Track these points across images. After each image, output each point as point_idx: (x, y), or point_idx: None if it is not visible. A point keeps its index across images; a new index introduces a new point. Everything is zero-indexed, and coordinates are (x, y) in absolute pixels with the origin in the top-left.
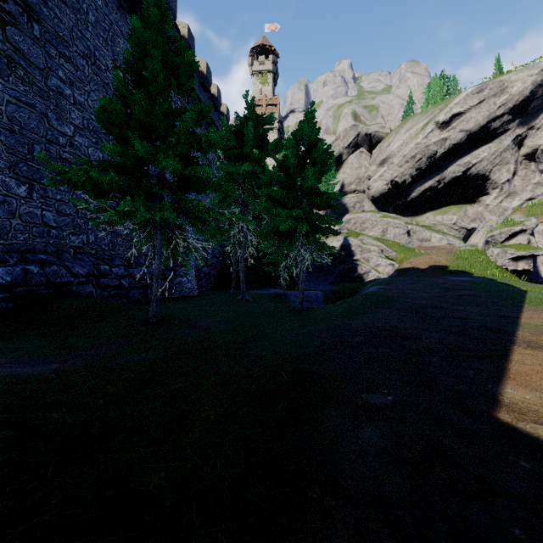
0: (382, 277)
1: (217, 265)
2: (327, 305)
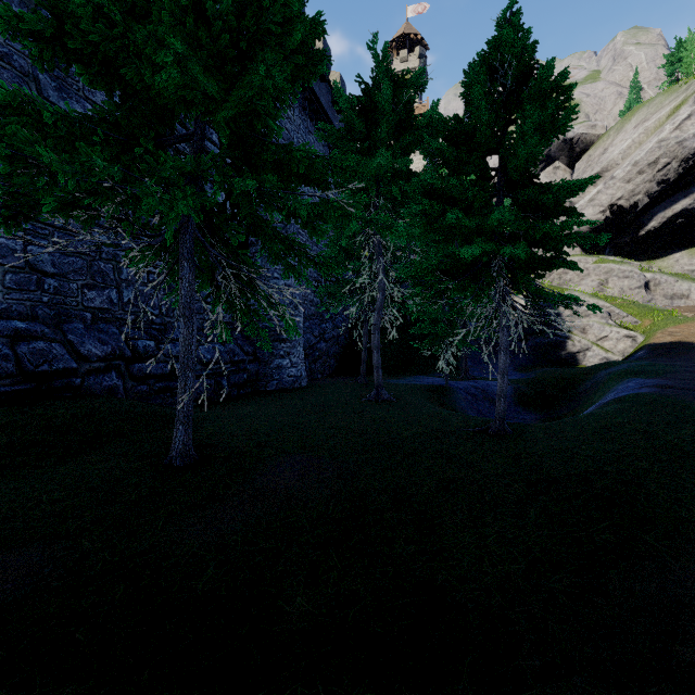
0: (612, 357)
1: (340, 340)
2: (522, 406)
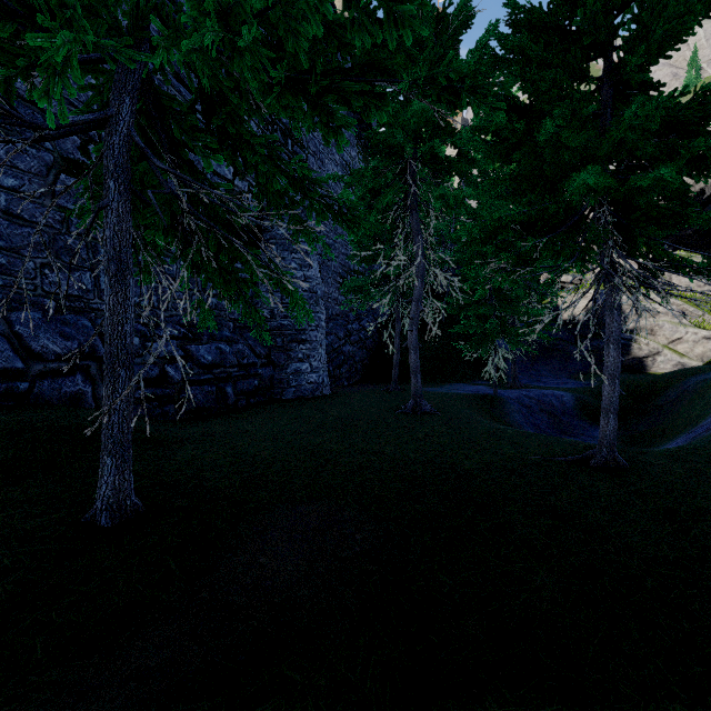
0: (689, 363)
1: (367, 343)
2: (588, 420)
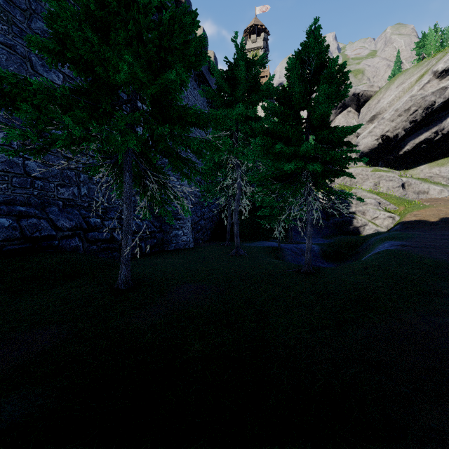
0: (380, 230)
1: (213, 219)
2: (325, 259)
